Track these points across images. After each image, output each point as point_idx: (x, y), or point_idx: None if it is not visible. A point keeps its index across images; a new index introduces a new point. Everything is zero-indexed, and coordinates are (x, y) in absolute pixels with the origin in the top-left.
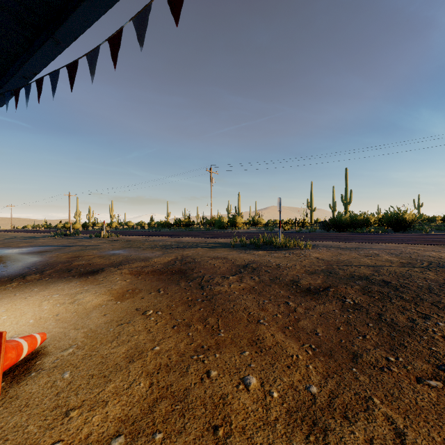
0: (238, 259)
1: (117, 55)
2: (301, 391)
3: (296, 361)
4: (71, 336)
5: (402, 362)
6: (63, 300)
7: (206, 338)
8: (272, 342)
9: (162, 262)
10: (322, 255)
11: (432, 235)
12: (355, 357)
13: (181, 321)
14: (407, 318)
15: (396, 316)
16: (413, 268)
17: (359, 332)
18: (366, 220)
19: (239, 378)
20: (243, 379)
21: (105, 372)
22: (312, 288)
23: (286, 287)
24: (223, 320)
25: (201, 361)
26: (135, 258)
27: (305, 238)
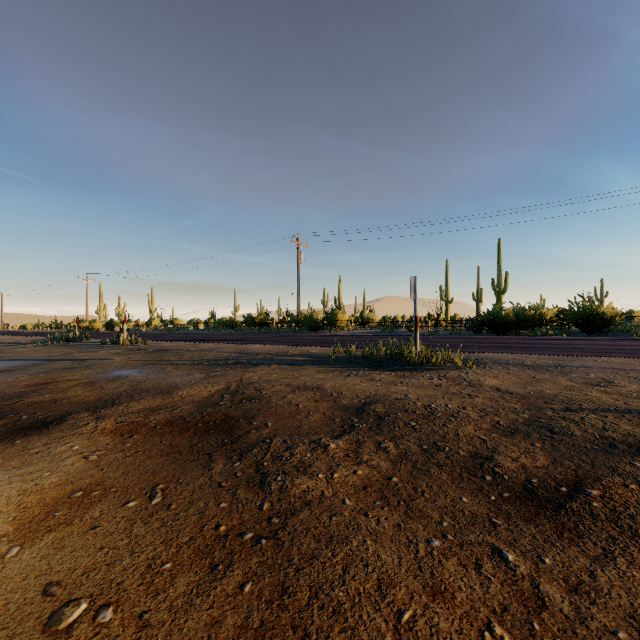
0: (344, 392)
1: None
2: None
3: None
4: None
5: None
6: None
7: None
8: None
9: (196, 397)
10: (504, 382)
11: None
12: None
13: None
14: None
15: None
16: None
17: None
18: (538, 316)
19: None
20: None
21: None
22: (538, 486)
23: (468, 479)
24: None
25: None
26: (151, 387)
27: (452, 345)
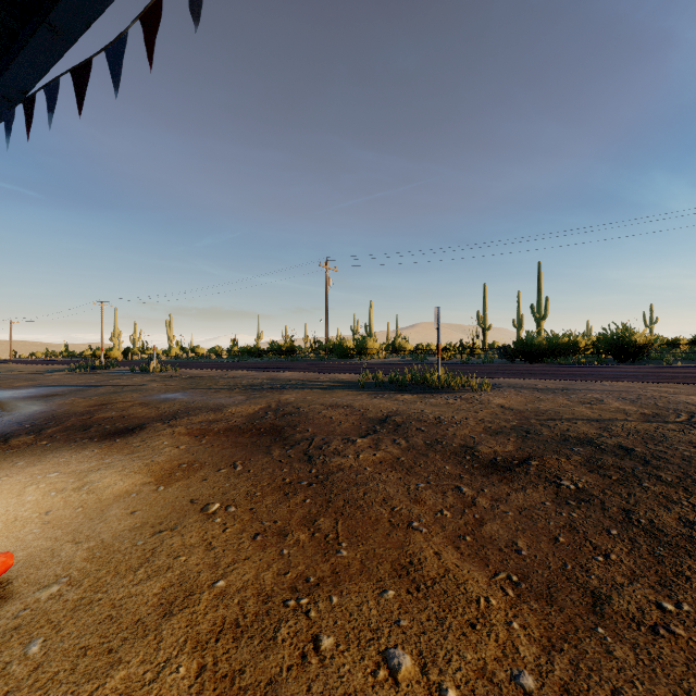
0: (370, 408)
1: (153, 41)
2: (503, 685)
3: (486, 611)
4: (64, 557)
5: (690, 614)
6: (64, 483)
7: (315, 560)
8: (437, 569)
9: (244, 413)
10: (510, 401)
11: (680, 368)
12: (598, 601)
13: (270, 525)
14: (678, 519)
15: (657, 515)
16: (665, 423)
17: (595, 546)
18: (572, 343)
19: (377, 654)
20: (385, 657)
21: (112, 640)
22: (500, 461)
23: (454, 458)
24: (346, 523)
25: (304, 614)
26: (201, 406)
27: (478, 372)
